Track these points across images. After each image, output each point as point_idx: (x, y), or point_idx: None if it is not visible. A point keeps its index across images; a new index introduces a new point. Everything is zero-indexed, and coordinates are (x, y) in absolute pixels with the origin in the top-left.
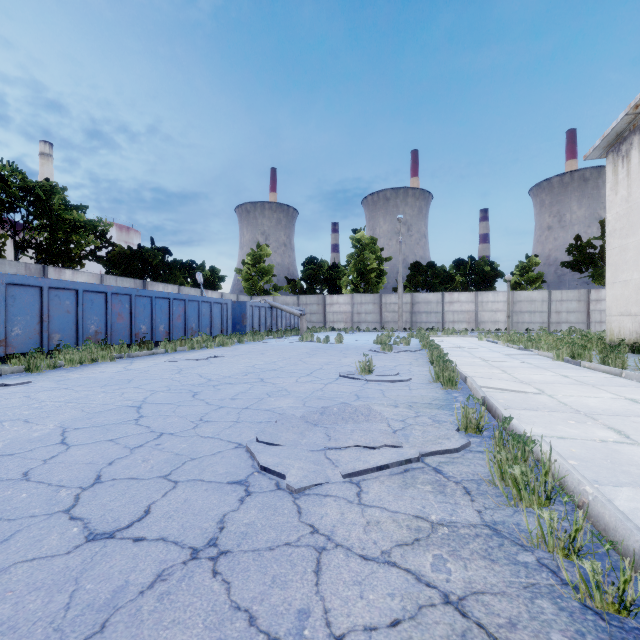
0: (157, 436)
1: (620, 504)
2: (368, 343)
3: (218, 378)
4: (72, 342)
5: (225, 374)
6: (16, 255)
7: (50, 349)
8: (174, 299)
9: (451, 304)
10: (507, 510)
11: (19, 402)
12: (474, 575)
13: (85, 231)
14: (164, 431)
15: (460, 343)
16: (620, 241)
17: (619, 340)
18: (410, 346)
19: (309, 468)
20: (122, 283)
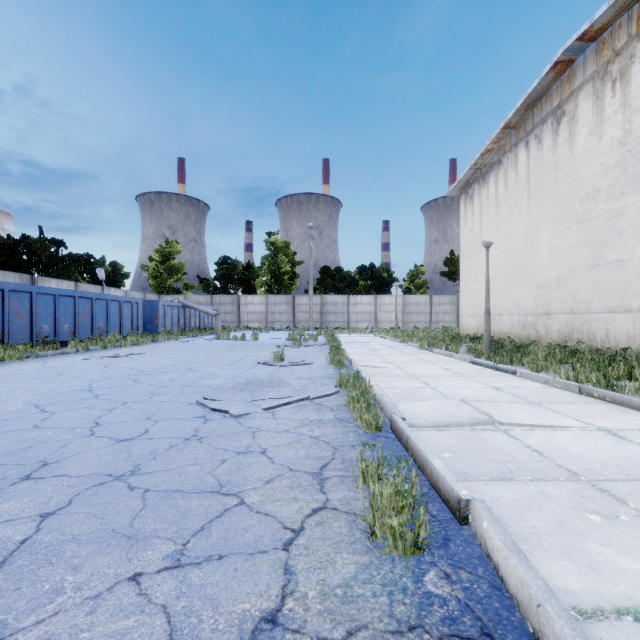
0: (123, 403)
1: (402, 407)
2: (281, 340)
3: (149, 369)
4: None
5: (154, 366)
6: None
7: None
8: (80, 297)
9: (355, 305)
10: (349, 413)
11: None
12: (325, 431)
13: None
14: (127, 401)
15: (359, 339)
16: (468, 261)
17: (466, 334)
18: (317, 342)
19: (243, 408)
20: (4, 277)
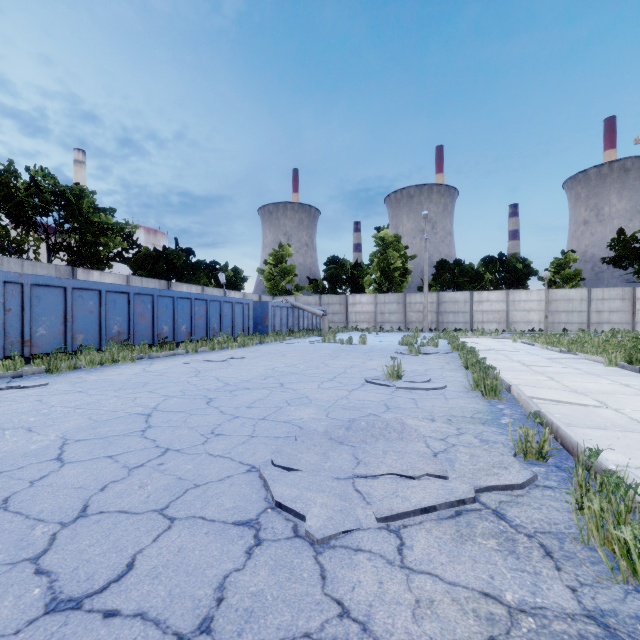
0: (161, 453)
1: None
2: (393, 344)
3: (236, 382)
4: (95, 342)
5: (243, 378)
6: (49, 258)
7: (74, 349)
8: (196, 299)
9: (480, 303)
10: (614, 589)
11: (29, 407)
12: None
13: (113, 233)
14: (170, 446)
15: (492, 345)
16: None
17: None
18: (438, 348)
19: (334, 505)
20: (147, 284)
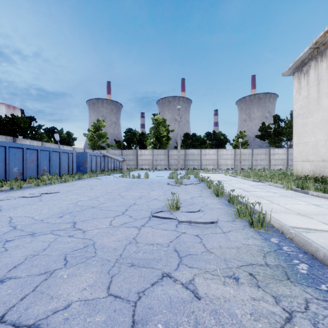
0: None
1: None
2: (164, 178)
3: (26, 224)
4: None
5: (40, 216)
6: None
7: None
8: (27, 149)
9: (205, 155)
10: None
11: None
12: None
13: None
14: None
15: (216, 177)
16: (302, 120)
17: (305, 175)
18: (190, 180)
19: None
20: None
